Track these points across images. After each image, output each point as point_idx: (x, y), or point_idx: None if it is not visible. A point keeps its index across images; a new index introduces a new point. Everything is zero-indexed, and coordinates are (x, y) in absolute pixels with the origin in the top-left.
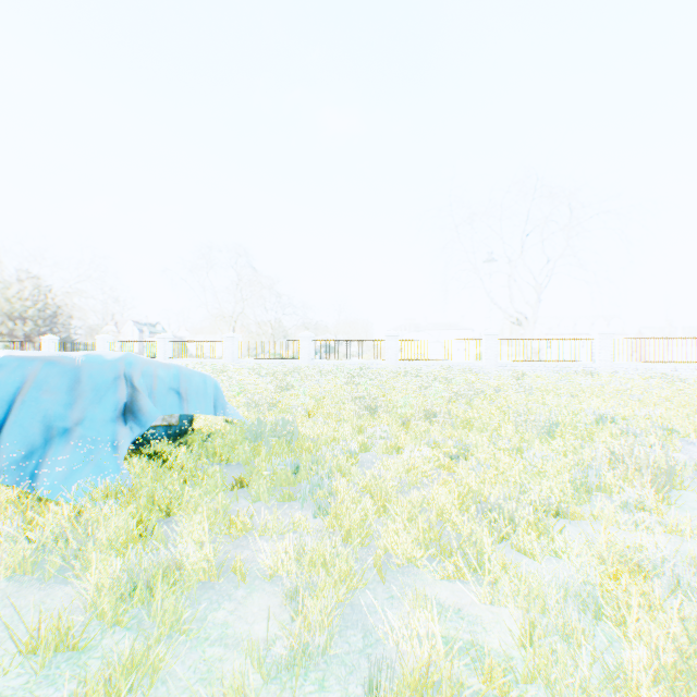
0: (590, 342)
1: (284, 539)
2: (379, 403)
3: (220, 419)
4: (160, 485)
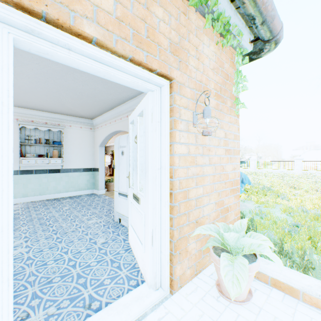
0: None
1: (284, 200)
2: (296, 185)
3: (246, 186)
4: (251, 194)
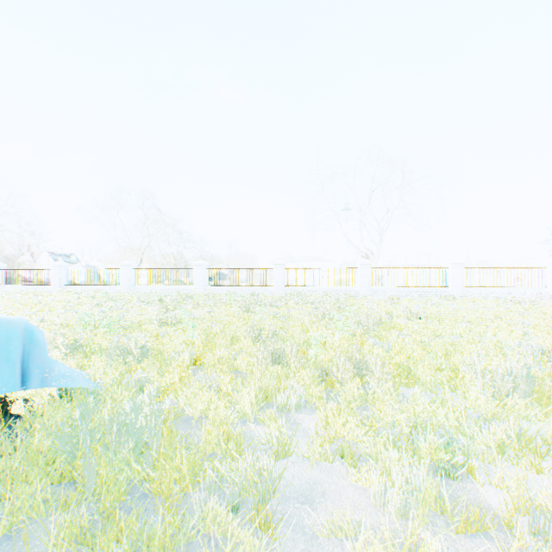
0: (445, 270)
1: None
2: (288, 348)
3: None
4: None
